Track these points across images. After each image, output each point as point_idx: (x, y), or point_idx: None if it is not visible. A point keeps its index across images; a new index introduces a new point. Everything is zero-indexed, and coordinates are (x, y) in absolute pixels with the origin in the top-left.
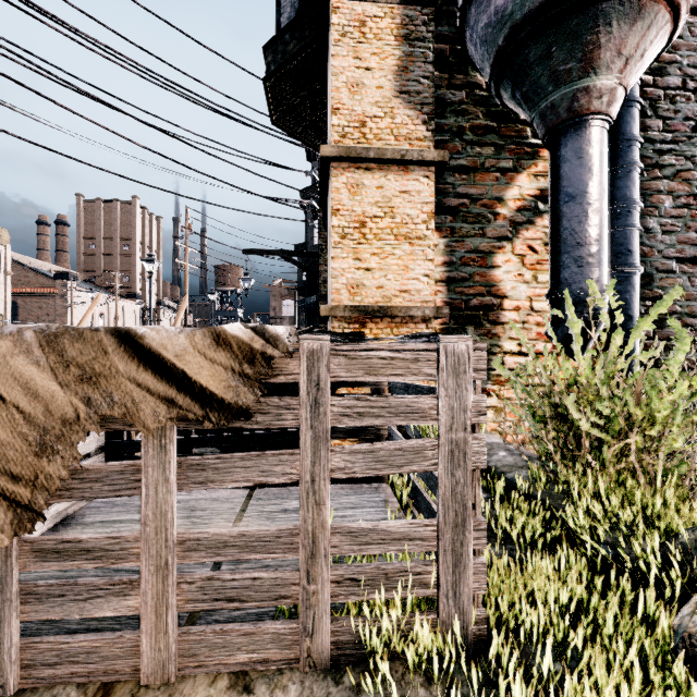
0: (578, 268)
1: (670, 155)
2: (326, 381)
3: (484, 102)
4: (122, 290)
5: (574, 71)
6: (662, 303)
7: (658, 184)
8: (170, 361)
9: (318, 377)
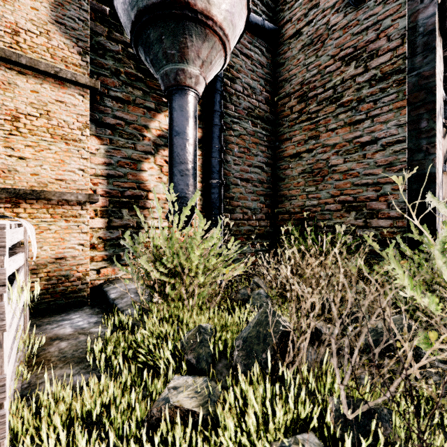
0: (181, 176)
1: (237, 125)
2: None
3: (135, 59)
4: None
5: (176, 56)
6: (193, 199)
7: (232, 139)
8: None
9: None
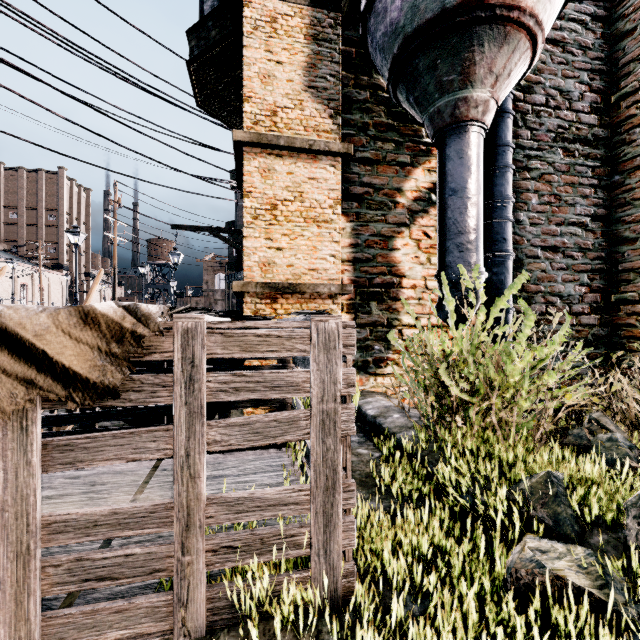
0: (460, 253)
1: (536, 160)
2: (201, 358)
3: (385, 103)
4: (47, 261)
5: (455, 82)
6: (514, 285)
7: (527, 184)
8: (29, 340)
9: (193, 354)
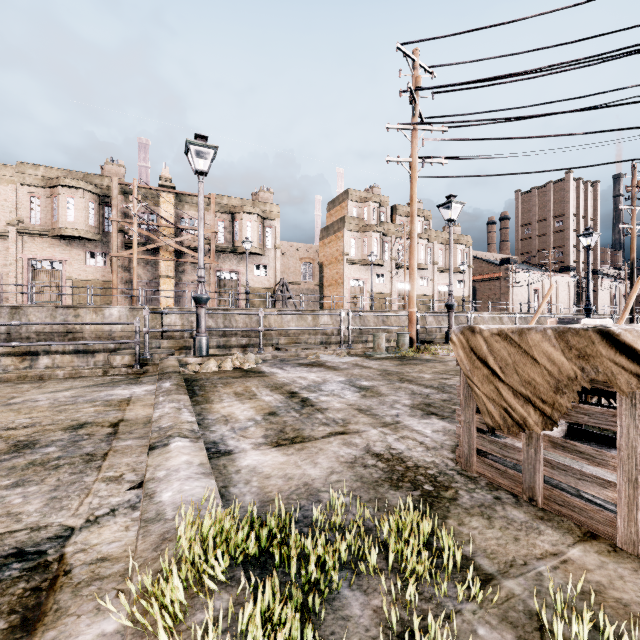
0: None
1: None
2: None
3: None
4: (555, 266)
5: None
6: None
7: None
8: (639, 351)
9: None
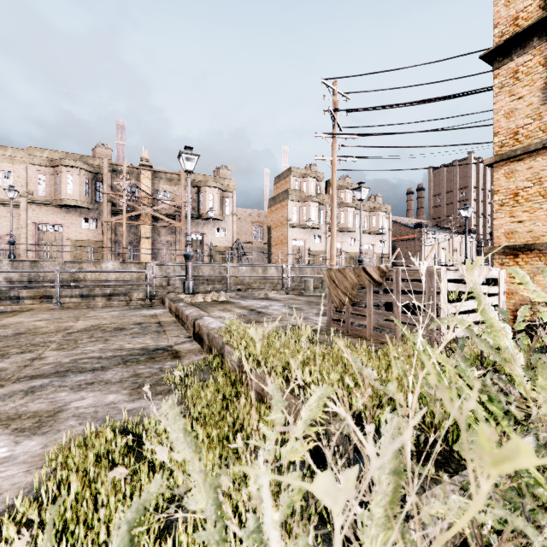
0: None
1: None
2: (398, 278)
3: None
4: (456, 229)
5: None
6: None
7: None
8: (369, 273)
9: (397, 277)
